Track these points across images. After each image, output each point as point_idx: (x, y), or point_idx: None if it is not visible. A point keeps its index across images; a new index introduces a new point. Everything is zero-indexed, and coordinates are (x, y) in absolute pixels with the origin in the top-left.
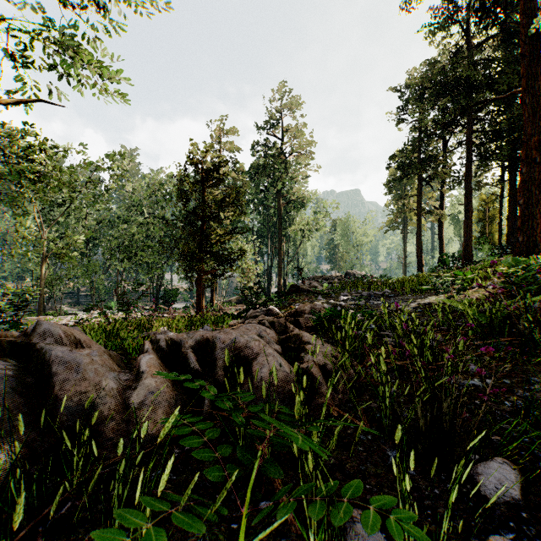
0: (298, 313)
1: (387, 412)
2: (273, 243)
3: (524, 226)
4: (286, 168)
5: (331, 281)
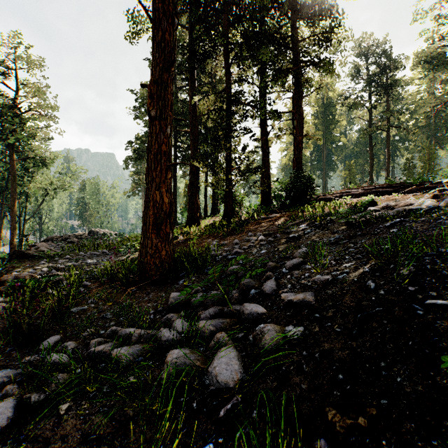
0: (3, 282)
1: (11, 332)
2: (4, 198)
3: (190, 208)
4: (22, 123)
5: (71, 241)
